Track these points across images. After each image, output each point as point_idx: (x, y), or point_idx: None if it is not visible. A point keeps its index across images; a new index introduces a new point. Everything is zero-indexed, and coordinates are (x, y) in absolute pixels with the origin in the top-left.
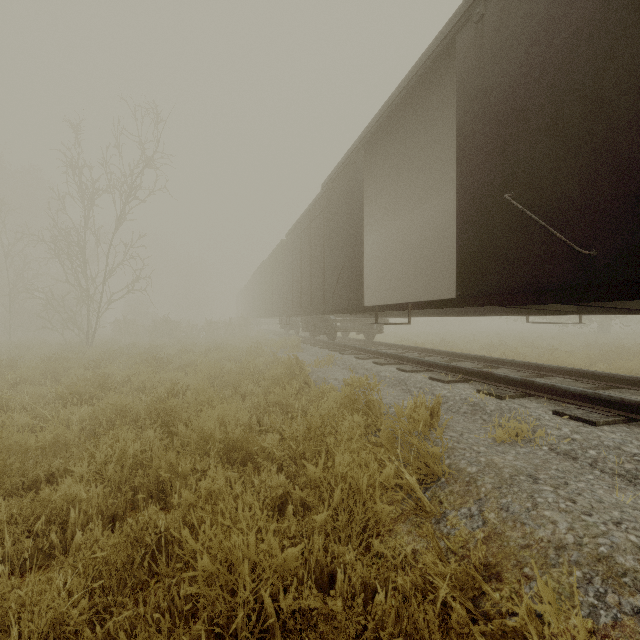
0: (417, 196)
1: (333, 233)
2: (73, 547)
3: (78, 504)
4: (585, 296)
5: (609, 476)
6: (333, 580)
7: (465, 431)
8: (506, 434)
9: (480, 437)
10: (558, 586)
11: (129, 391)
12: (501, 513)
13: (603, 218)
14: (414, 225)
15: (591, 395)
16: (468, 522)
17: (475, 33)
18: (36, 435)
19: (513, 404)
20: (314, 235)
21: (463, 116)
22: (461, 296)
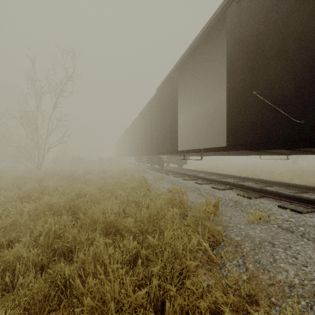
0: (204, 95)
1: (162, 113)
2: (17, 285)
3: (22, 259)
4: (298, 145)
5: (312, 242)
6: (163, 304)
7: (232, 216)
8: (254, 218)
9: (240, 220)
10: (292, 310)
11: (57, 194)
12: (256, 264)
13: (307, 103)
14: (203, 110)
15: (297, 197)
16: (237, 269)
17: (236, 8)
18: (6, 218)
19: (256, 201)
20: (152, 115)
21: (230, 51)
22: (229, 145)
